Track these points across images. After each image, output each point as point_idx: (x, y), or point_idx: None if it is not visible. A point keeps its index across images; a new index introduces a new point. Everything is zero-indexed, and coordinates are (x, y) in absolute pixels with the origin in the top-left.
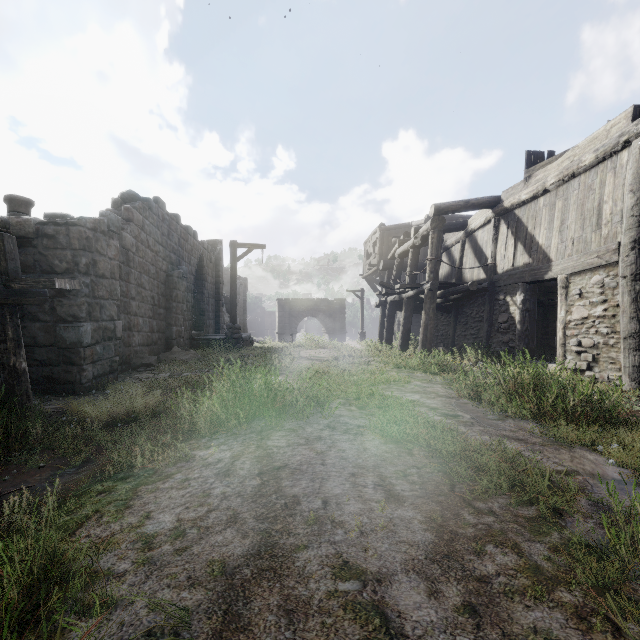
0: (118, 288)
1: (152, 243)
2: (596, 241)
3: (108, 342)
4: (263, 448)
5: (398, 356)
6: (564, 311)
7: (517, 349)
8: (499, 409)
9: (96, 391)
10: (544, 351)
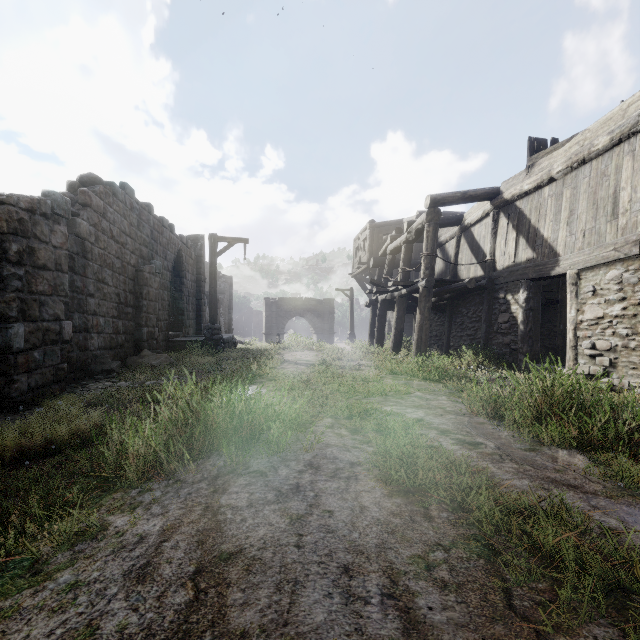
0: (66, 282)
1: (117, 233)
2: (612, 232)
3: (51, 346)
4: (210, 512)
5: (392, 360)
6: (575, 310)
7: (520, 351)
8: (531, 435)
9: (31, 406)
10: (543, 353)
